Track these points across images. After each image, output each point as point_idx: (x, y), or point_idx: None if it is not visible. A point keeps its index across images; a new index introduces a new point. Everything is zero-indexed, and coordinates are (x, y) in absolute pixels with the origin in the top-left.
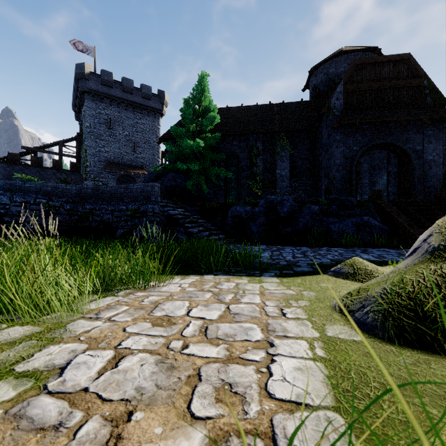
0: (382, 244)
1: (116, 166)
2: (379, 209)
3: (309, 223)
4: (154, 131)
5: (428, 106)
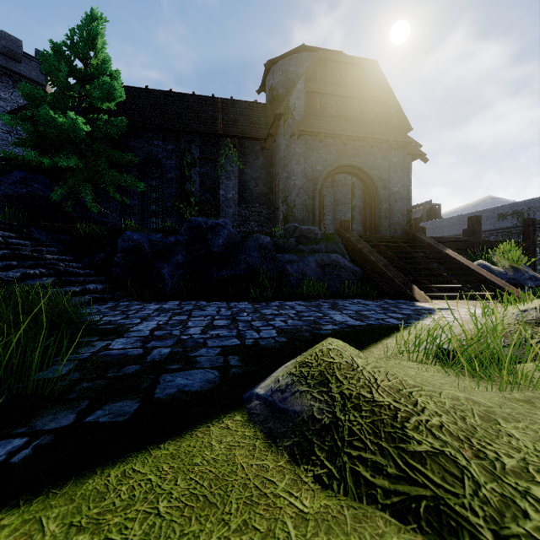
0: (354, 293)
1: None
2: (348, 245)
3: (256, 262)
4: None
5: (394, 128)
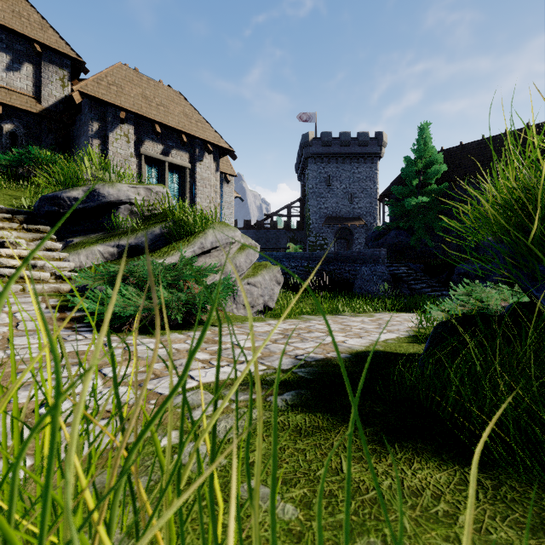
0: None
1: (334, 221)
2: None
3: None
4: (371, 177)
5: None
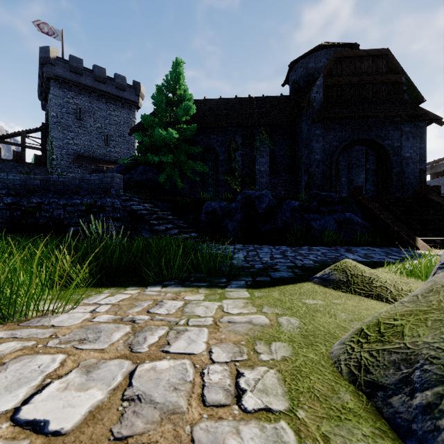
0: (365, 243)
1: (87, 160)
2: (360, 205)
3: (289, 220)
4: (129, 124)
5: (406, 102)
